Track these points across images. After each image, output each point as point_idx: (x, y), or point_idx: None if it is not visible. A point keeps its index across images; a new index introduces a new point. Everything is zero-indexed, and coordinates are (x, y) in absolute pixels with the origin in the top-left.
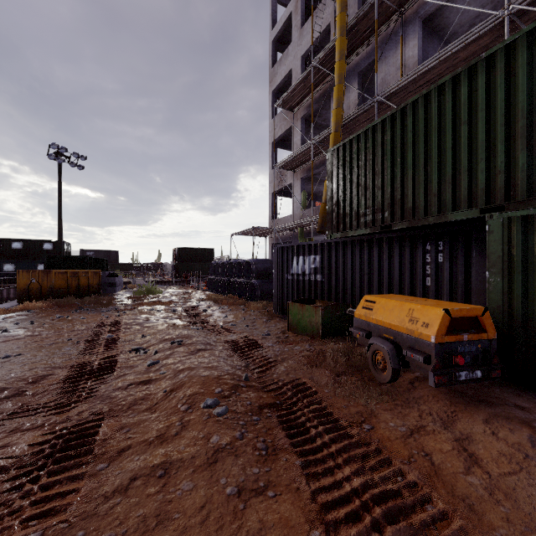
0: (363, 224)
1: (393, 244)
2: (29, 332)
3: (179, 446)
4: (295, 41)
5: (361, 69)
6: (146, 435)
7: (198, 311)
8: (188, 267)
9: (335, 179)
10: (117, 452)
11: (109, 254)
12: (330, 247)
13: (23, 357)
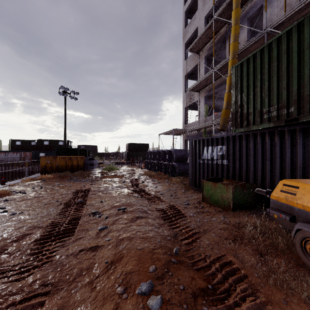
0: (267, 119)
1: (295, 135)
2: (37, 195)
3: None
4: (200, 8)
5: (249, 15)
6: None
7: (139, 183)
8: (134, 154)
9: (239, 87)
10: None
11: (92, 147)
12: (234, 139)
13: (22, 215)
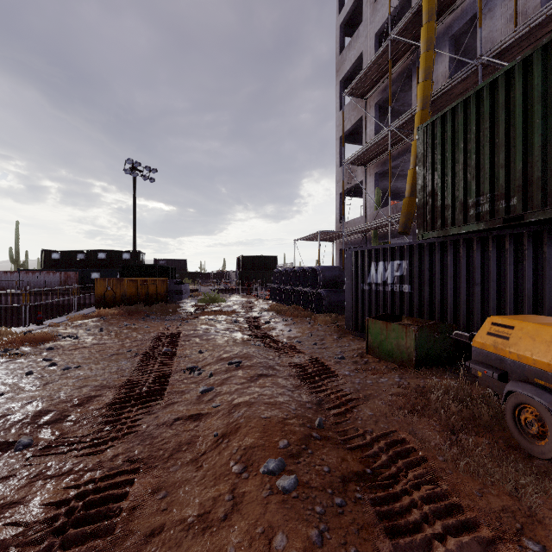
0: (474, 217)
1: (522, 244)
2: (96, 341)
3: (227, 545)
4: (367, 19)
5: (454, 32)
6: (186, 510)
7: (260, 323)
8: (251, 275)
9: (429, 163)
10: (145, 536)
11: (178, 262)
12: (421, 250)
13: (81, 370)
